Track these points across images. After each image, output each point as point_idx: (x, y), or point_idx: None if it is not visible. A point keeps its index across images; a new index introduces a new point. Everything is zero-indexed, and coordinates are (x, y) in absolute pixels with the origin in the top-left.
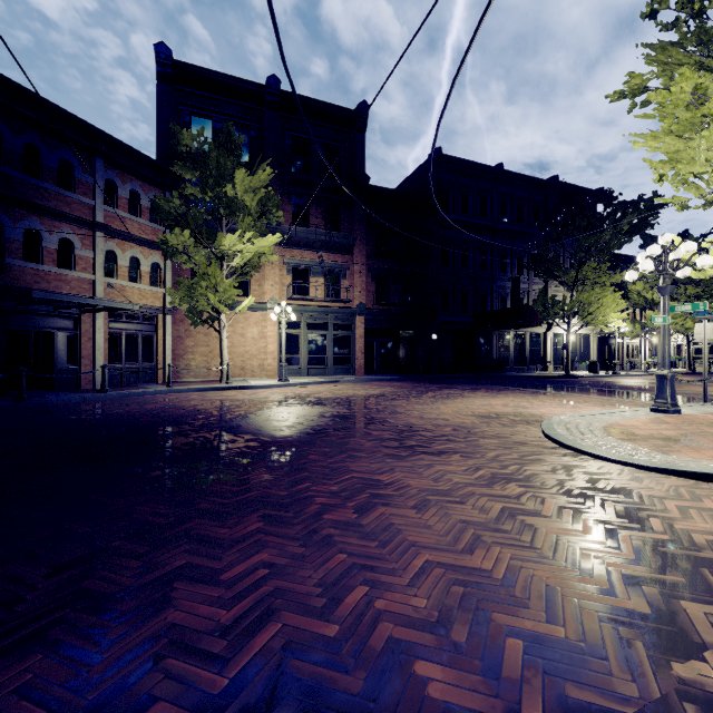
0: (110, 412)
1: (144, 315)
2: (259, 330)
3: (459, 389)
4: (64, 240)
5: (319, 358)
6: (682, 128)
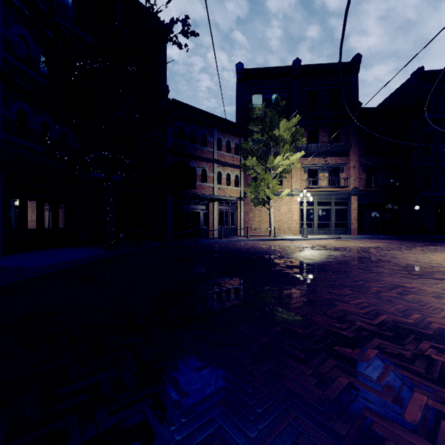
0: (233, 248)
1: (231, 202)
2: (287, 207)
3: (444, 246)
4: (202, 169)
5: (324, 223)
6: None
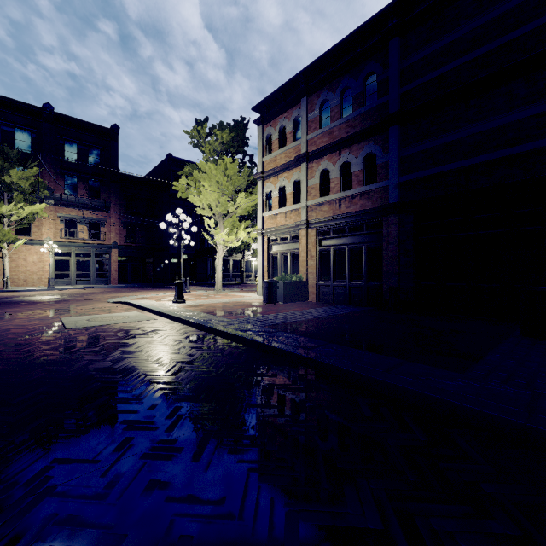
0: None
1: None
2: (38, 257)
3: (151, 289)
4: None
5: (85, 274)
6: (184, 196)
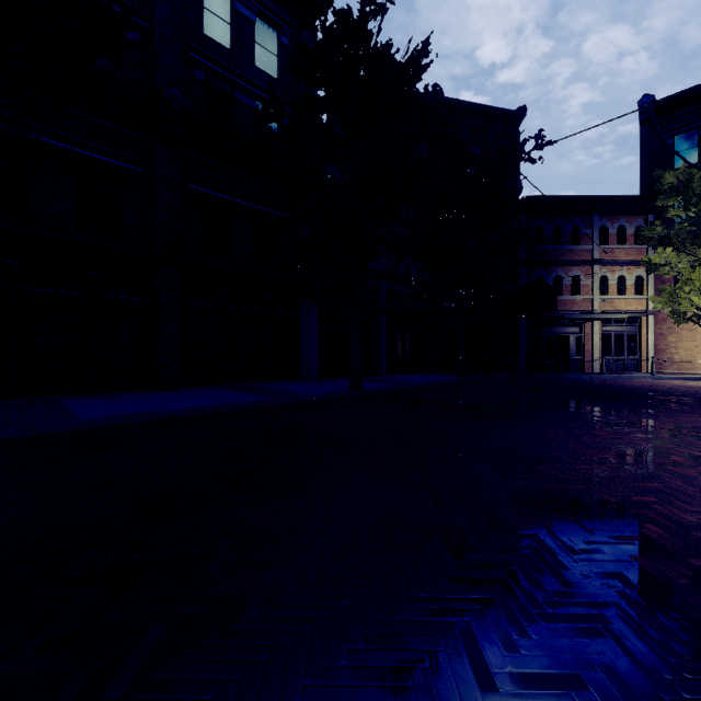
0: (612, 384)
1: (628, 319)
2: None
3: None
4: (573, 277)
5: None
6: None
